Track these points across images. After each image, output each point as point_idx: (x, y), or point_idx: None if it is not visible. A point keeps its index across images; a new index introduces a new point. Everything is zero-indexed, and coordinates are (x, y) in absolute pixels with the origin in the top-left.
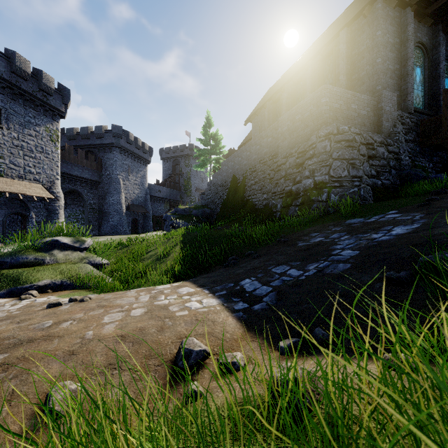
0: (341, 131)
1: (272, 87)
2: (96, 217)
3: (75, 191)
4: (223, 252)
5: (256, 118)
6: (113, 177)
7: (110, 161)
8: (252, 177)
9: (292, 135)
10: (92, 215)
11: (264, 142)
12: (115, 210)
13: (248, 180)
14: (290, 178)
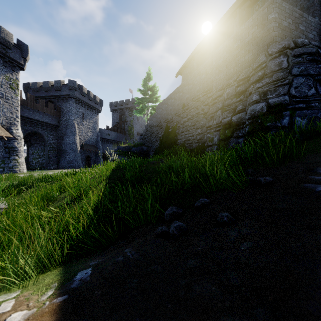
0: (301, 43)
1: (199, 43)
2: (55, 154)
3: (36, 132)
4: (157, 195)
5: (185, 70)
6: (69, 122)
7: (67, 109)
8: (185, 115)
9: (230, 65)
10: (52, 153)
11: (196, 80)
12: (70, 148)
13: (181, 118)
14: (229, 108)
